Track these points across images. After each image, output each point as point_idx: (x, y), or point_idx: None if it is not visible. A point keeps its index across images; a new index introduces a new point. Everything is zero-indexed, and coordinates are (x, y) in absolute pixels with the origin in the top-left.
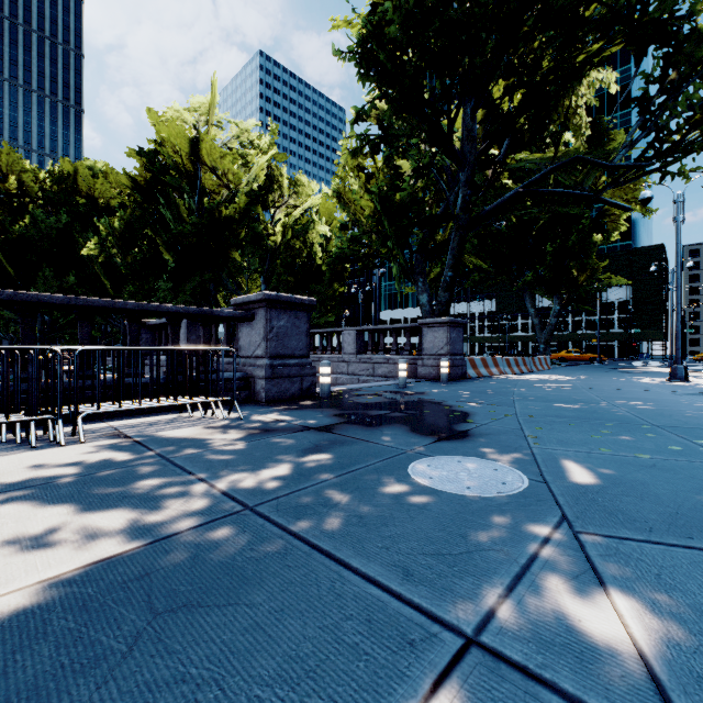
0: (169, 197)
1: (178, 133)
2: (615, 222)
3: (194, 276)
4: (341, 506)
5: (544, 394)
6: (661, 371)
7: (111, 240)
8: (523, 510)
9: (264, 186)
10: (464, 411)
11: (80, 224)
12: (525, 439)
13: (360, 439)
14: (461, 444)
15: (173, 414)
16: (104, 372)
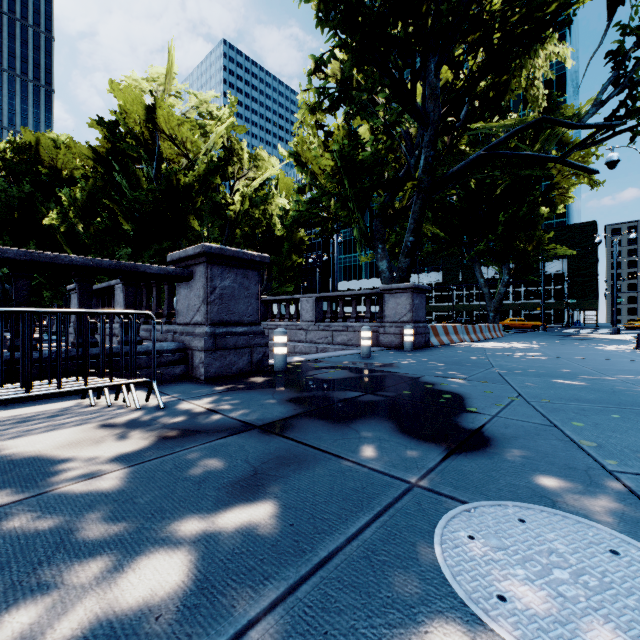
0: (129, 167)
1: (135, 99)
2: (563, 195)
3: (153, 244)
4: None
5: (527, 366)
6: (613, 338)
7: (72, 209)
8: None
9: (223, 157)
10: (453, 391)
11: (42, 194)
12: (581, 449)
13: (328, 453)
14: (491, 462)
15: (71, 400)
16: None
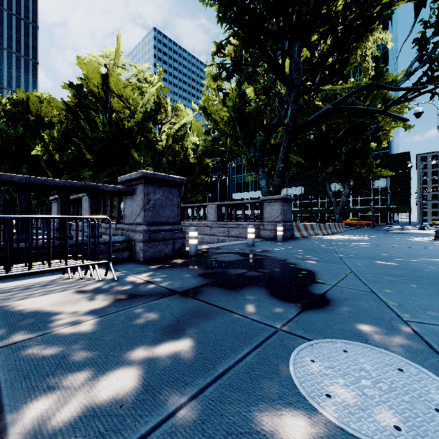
0: (90, 115)
1: (94, 70)
2: (386, 134)
3: (106, 168)
4: None
5: (359, 252)
6: (419, 233)
7: (51, 144)
8: None
9: (154, 108)
10: (308, 269)
11: (31, 134)
12: (388, 307)
13: (224, 309)
14: (329, 315)
15: (56, 275)
16: None
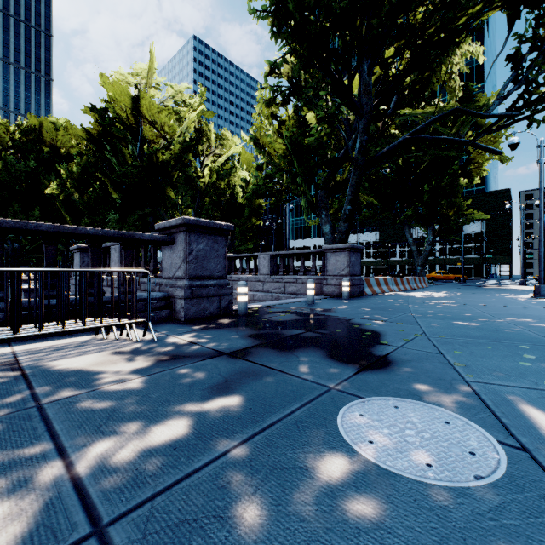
0: (117, 146)
1: (122, 91)
2: (479, 168)
3: (137, 210)
4: (248, 522)
5: (438, 311)
6: (518, 289)
7: (70, 181)
8: (538, 527)
9: (194, 137)
10: (373, 330)
11: (45, 169)
12: (453, 368)
13: (275, 370)
14: (387, 376)
15: (88, 335)
16: (6, 295)
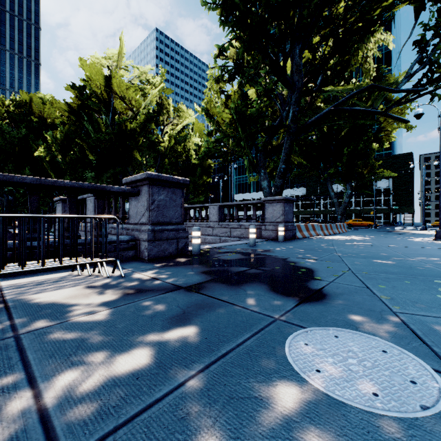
0: (93, 117)
1: (97, 72)
2: (388, 135)
3: (109, 169)
4: None
5: (359, 251)
6: (421, 233)
7: (54, 145)
8: None
9: (156, 110)
10: (307, 267)
11: (34, 135)
12: (380, 301)
13: (227, 302)
14: (324, 307)
15: (65, 272)
16: None
